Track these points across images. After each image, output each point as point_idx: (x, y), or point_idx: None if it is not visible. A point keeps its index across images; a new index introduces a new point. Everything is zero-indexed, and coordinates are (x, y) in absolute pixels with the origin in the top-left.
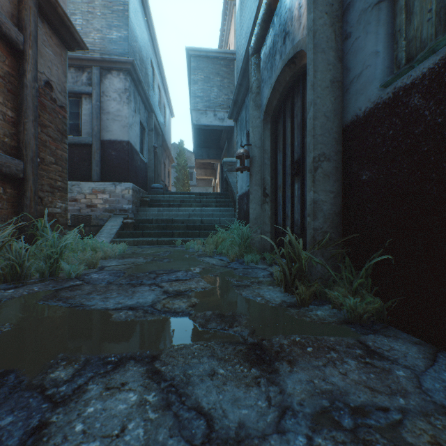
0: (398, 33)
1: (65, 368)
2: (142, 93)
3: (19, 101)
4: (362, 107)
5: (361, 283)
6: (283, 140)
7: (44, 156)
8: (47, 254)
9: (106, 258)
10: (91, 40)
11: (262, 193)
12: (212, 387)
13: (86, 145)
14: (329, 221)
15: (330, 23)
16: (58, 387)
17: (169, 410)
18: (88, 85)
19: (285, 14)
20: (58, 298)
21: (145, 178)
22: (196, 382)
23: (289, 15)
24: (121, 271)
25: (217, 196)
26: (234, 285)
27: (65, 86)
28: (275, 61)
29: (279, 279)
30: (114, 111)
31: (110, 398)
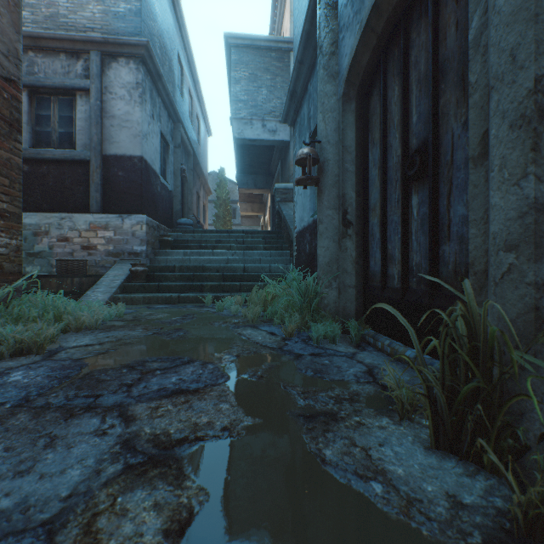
0: None
1: None
2: (163, 94)
3: None
4: None
5: None
6: (383, 121)
7: None
8: None
9: (79, 329)
10: (89, 15)
11: (340, 220)
12: None
13: (81, 162)
14: None
15: None
16: None
17: None
18: (85, 77)
19: None
20: None
21: (168, 210)
22: None
23: None
24: (79, 362)
25: (267, 234)
26: (300, 414)
27: (16, 48)
28: None
29: (408, 403)
30: (121, 115)
31: None
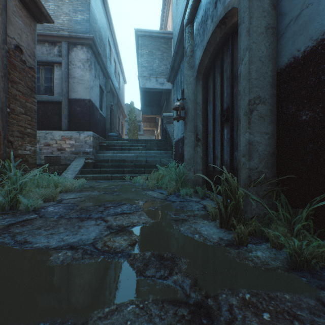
0: None
1: None
2: (101, 63)
3: None
4: (301, 48)
5: (302, 224)
6: (213, 93)
7: (14, 107)
8: (9, 189)
9: (67, 191)
10: (61, 21)
11: (195, 138)
12: None
13: (57, 102)
14: (264, 161)
15: None
16: None
17: None
18: (59, 56)
19: None
20: (6, 234)
21: (103, 128)
22: None
23: None
24: (75, 204)
25: (158, 142)
26: (172, 219)
27: (34, 51)
28: (207, 26)
29: (213, 214)
30: (79, 76)
31: None
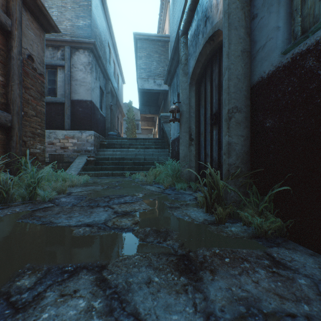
0: (295, 12)
1: (29, 277)
2: (101, 66)
3: (8, 69)
4: (266, 70)
5: (265, 206)
6: (205, 98)
7: (27, 110)
8: (27, 183)
9: (74, 186)
10: (64, 27)
11: (189, 138)
12: (148, 294)
13: (60, 103)
14: (240, 158)
15: (241, 7)
16: (21, 294)
17: (111, 315)
18: (62, 59)
19: (206, 3)
20: (33, 217)
21: (103, 127)
22: (135, 289)
23: (209, 4)
24: (83, 196)
25: (156, 140)
26: (168, 207)
27: (43, 59)
28: (198, 39)
29: (201, 202)
30: (81, 79)
31: (63, 305)
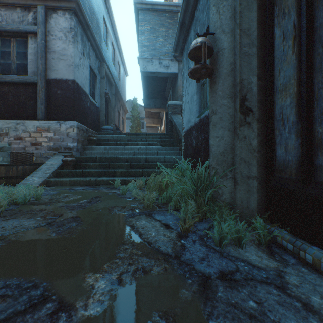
0: None
1: None
2: (92, 40)
3: None
4: None
5: None
6: None
7: None
8: None
9: None
10: None
11: (238, 107)
12: None
13: (31, 84)
14: None
15: None
16: None
17: None
18: (34, 24)
19: None
20: None
21: (96, 120)
22: None
23: None
24: None
25: (162, 136)
26: None
27: None
28: None
29: None
30: (60, 50)
31: None
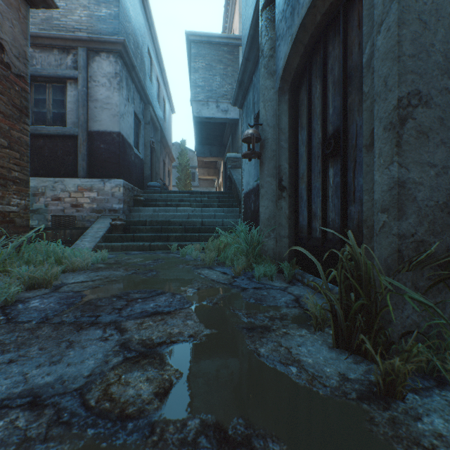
0: None
1: None
2: (136, 81)
3: None
4: None
5: None
6: (309, 111)
7: None
8: None
9: (75, 270)
10: (77, 18)
11: (277, 185)
12: None
13: (71, 136)
14: (427, 220)
15: None
16: None
17: None
18: (74, 68)
19: None
20: None
21: (140, 175)
22: None
23: None
24: (79, 294)
25: (220, 195)
26: (244, 327)
27: (25, 51)
28: None
29: (319, 318)
30: (103, 99)
31: None
